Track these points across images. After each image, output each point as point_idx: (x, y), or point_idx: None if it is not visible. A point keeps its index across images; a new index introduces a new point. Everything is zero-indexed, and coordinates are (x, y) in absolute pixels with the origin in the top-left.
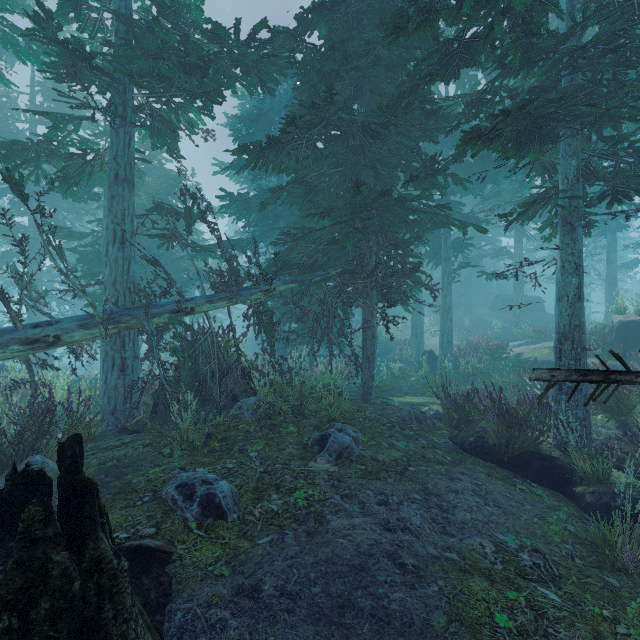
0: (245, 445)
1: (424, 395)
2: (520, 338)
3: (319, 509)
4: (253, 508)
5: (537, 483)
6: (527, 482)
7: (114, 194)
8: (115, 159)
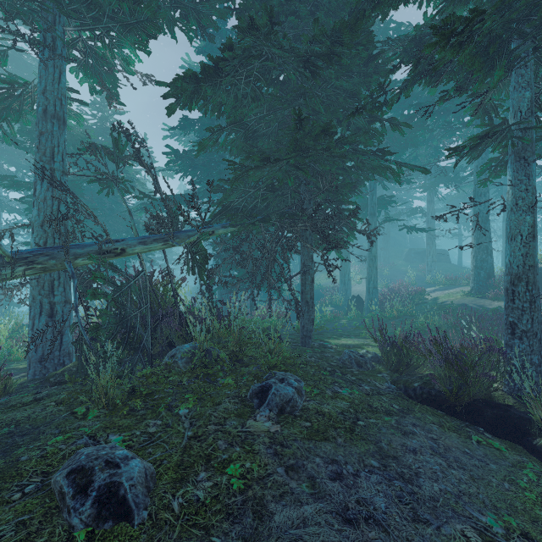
0: (175, 400)
1: (357, 337)
2: (433, 285)
3: (259, 493)
4: (172, 498)
5: (490, 433)
6: (480, 432)
7: (42, 130)
8: (44, 94)
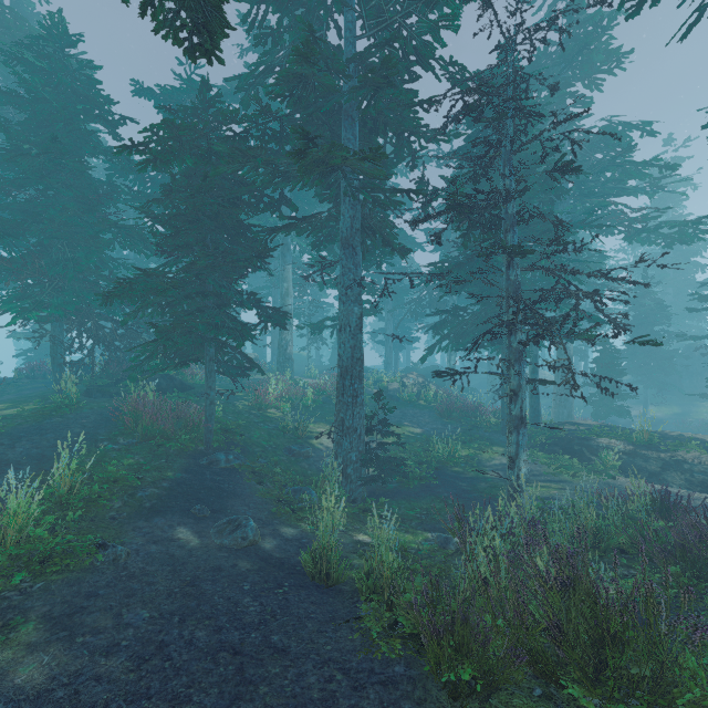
0: None
1: None
2: None
3: None
4: None
5: None
6: None
7: None
8: None
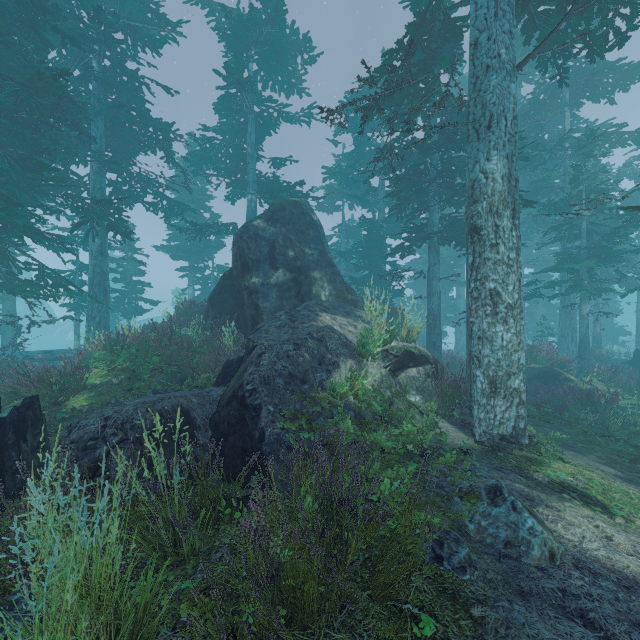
0: None
1: None
2: None
3: None
4: None
5: None
6: None
7: None
8: None
